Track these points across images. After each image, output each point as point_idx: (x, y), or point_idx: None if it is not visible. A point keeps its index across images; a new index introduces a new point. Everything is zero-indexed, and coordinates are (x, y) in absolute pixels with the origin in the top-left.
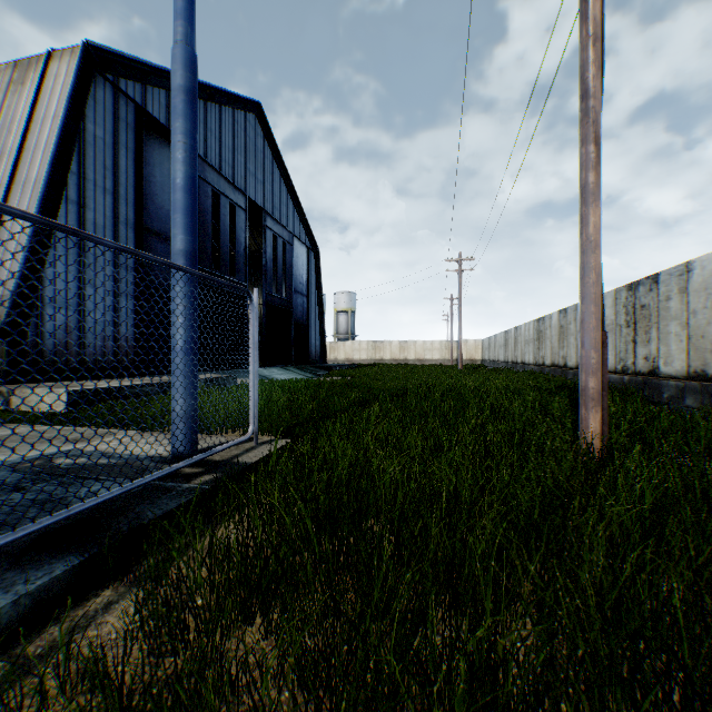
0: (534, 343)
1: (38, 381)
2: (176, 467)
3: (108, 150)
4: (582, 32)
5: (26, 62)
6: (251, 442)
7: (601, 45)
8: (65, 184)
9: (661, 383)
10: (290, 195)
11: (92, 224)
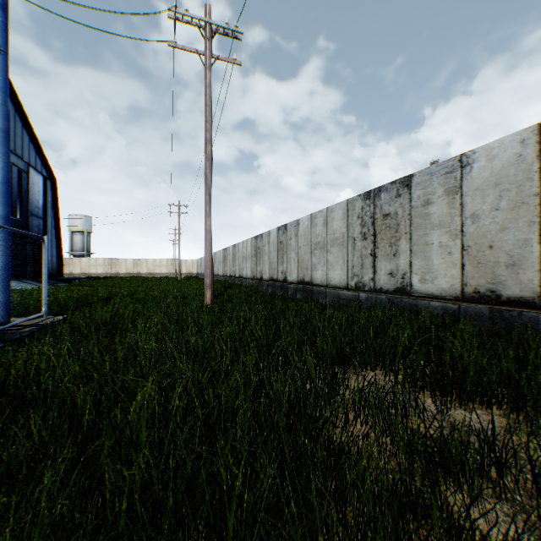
0: (223, 263)
1: None
2: (16, 323)
3: None
4: (205, 155)
5: None
6: (42, 318)
7: (212, 161)
8: None
9: (263, 283)
10: (27, 129)
11: None
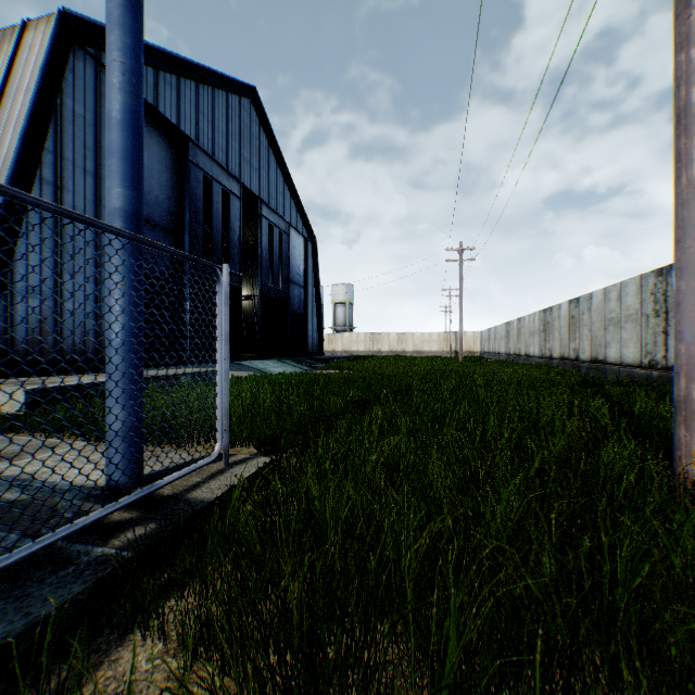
0: (540, 334)
1: (6, 376)
2: (84, 522)
3: (89, 129)
4: None
5: (0, 35)
6: (221, 461)
7: None
8: (38, 162)
9: None
10: (287, 184)
11: (71, 207)
